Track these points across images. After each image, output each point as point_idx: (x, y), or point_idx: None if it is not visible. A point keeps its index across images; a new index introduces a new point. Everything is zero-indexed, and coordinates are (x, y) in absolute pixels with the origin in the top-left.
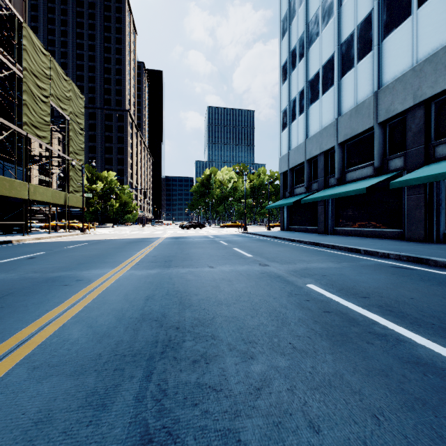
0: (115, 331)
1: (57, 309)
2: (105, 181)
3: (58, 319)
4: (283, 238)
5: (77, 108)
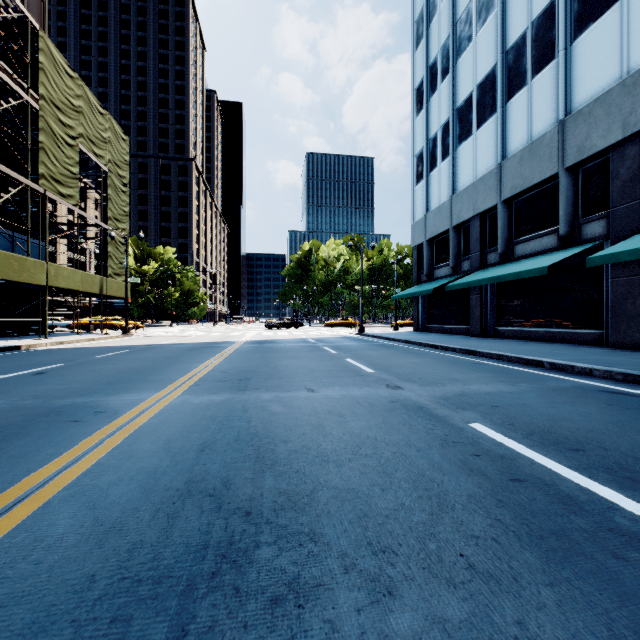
0: (134, 518)
1: (46, 469)
2: (160, 260)
3: (42, 490)
4: (419, 343)
5: (118, 154)
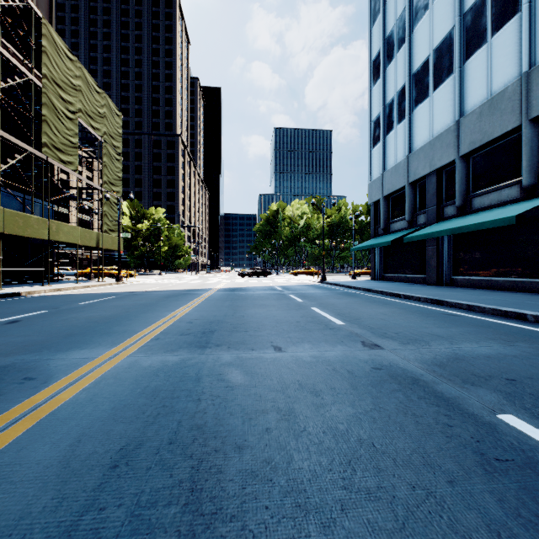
0: None
1: None
2: (152, 219)
3: None
4: (380, 292)
5: (112, 128)
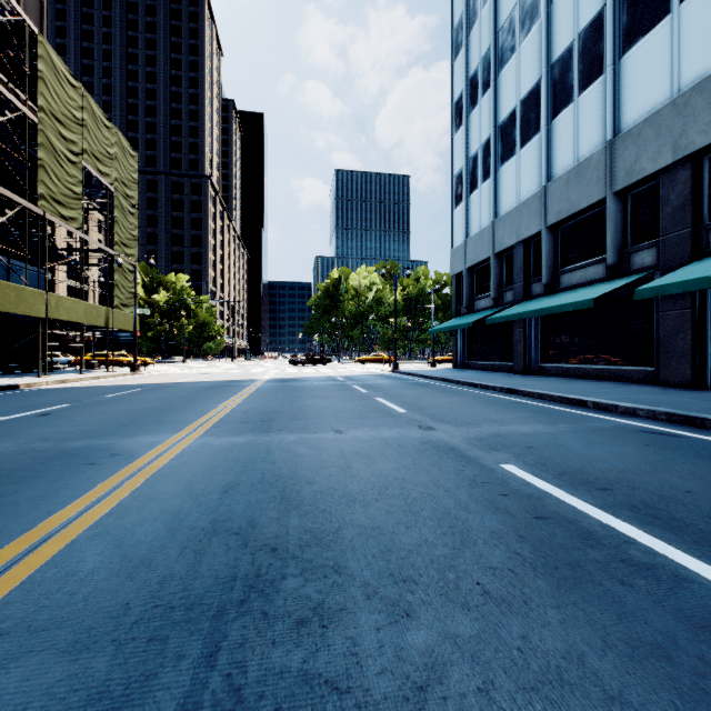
0: (161, 555)
1: (67, 511)
2: (172, 289)
3: (66, 530)
4: (457, 381)
5: (125, 172)
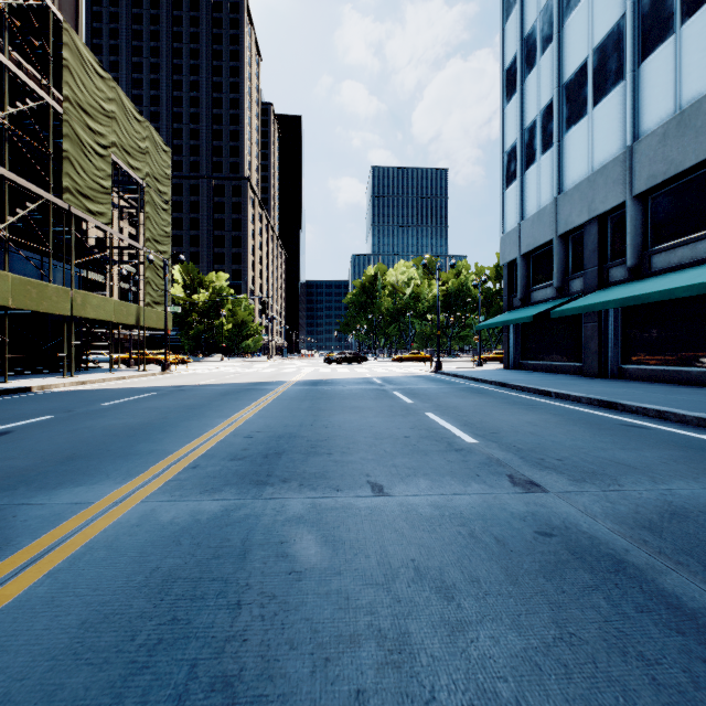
0: None
1: None
2: (211, 288)
3: None
4: (520, 387)
5: (157, 167)
